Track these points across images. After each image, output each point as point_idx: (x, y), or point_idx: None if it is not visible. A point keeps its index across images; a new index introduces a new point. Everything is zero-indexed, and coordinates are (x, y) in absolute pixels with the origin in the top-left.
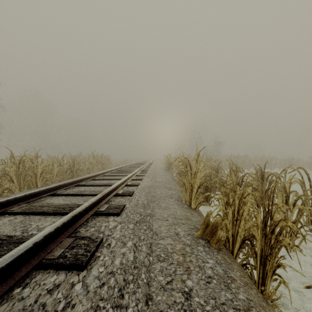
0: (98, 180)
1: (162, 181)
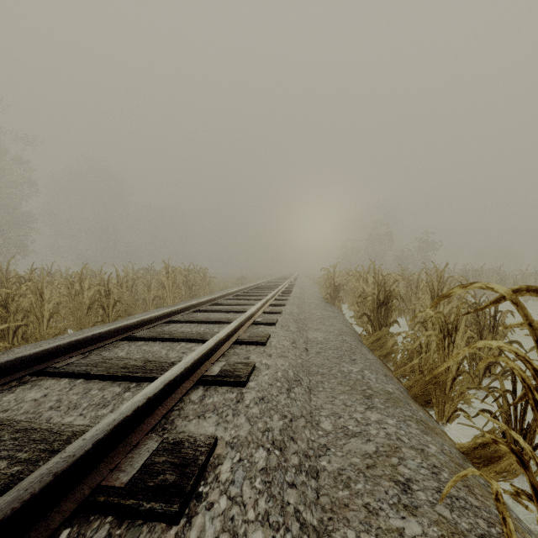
0: (139, 341)
1: (326, 344)
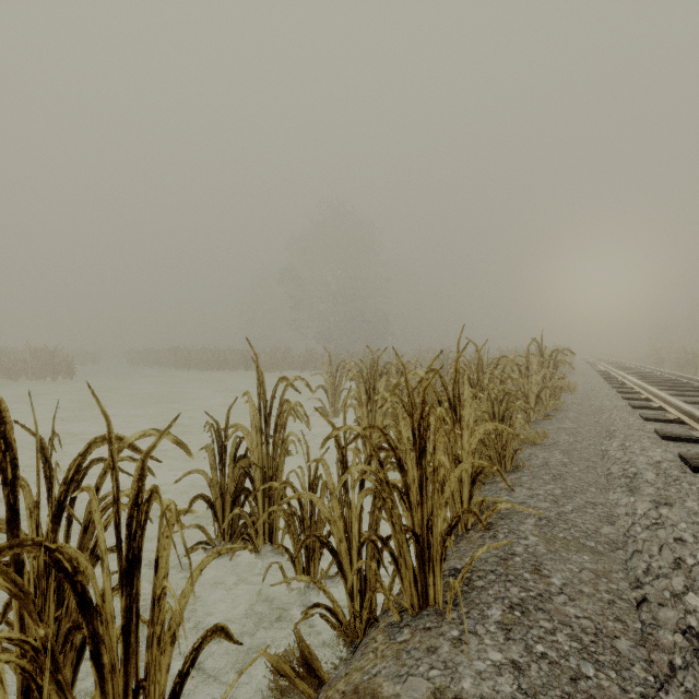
0: None
1: None
